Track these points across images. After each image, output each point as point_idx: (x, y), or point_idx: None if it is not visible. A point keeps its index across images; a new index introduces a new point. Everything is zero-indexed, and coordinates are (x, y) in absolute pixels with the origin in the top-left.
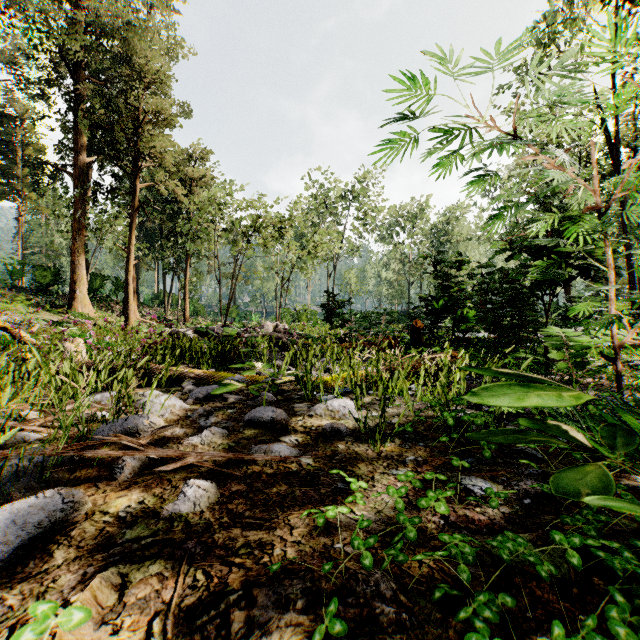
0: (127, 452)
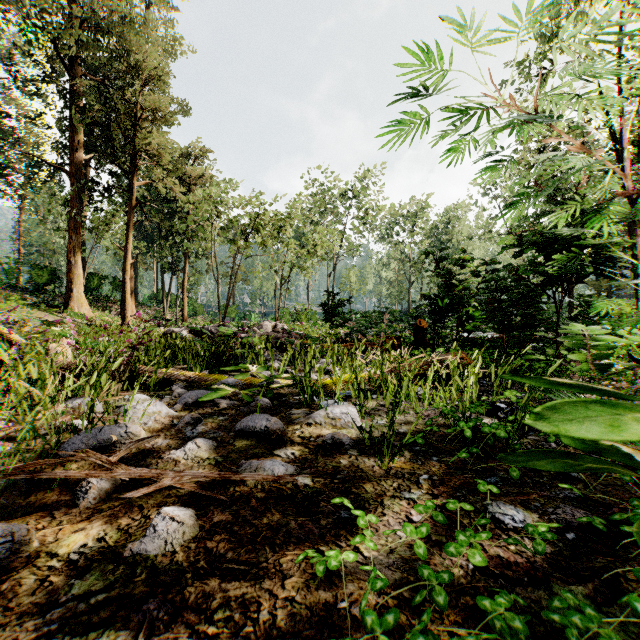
0: (92, 473)
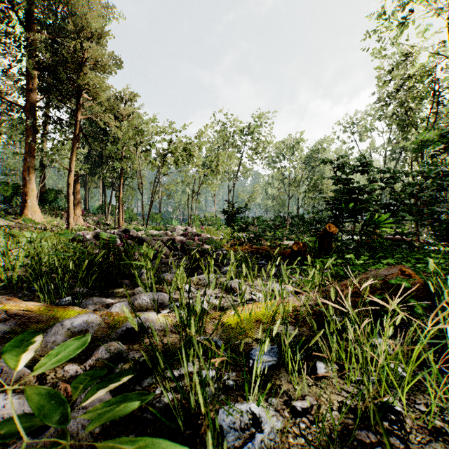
0: None
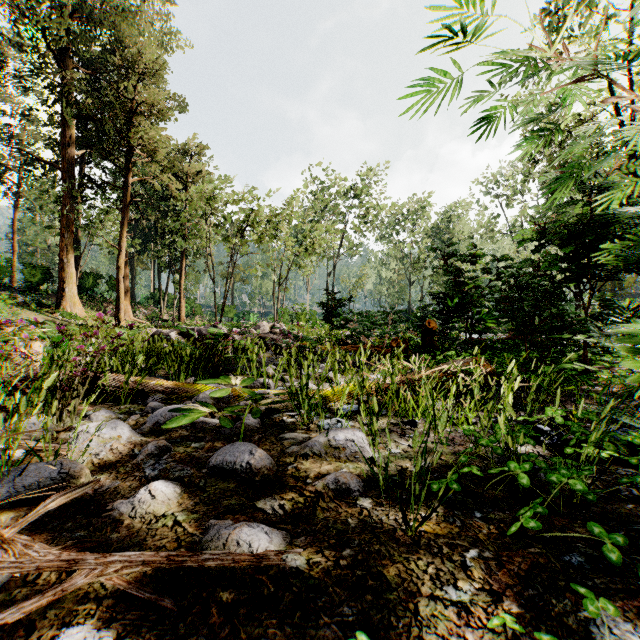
0: None
